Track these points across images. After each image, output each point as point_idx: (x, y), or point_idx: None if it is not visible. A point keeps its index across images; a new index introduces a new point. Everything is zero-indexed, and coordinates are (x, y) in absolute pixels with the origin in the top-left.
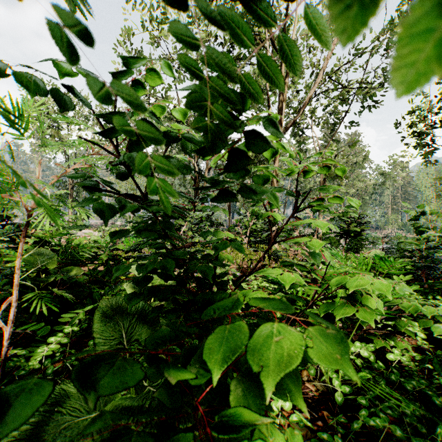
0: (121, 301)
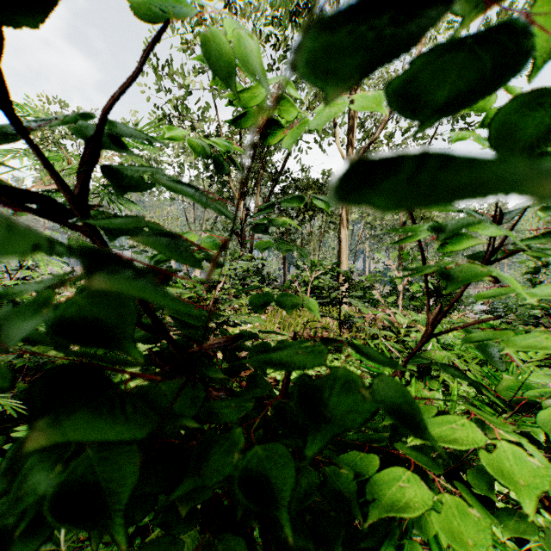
0: None
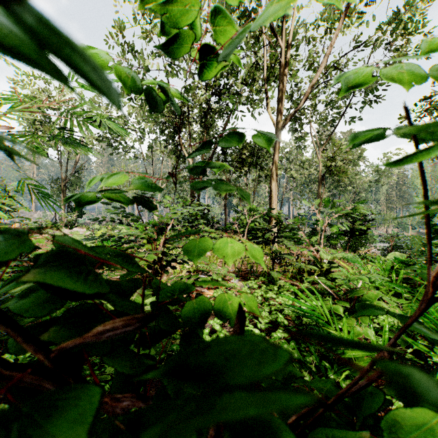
0: None
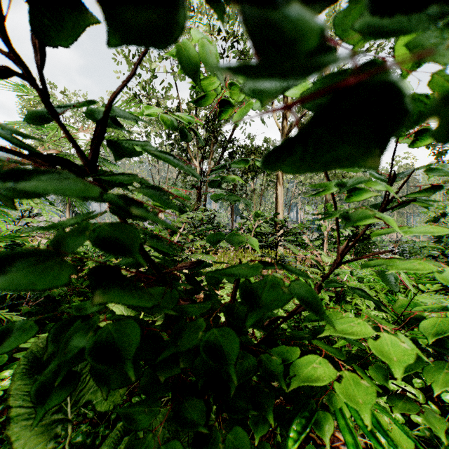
0: None
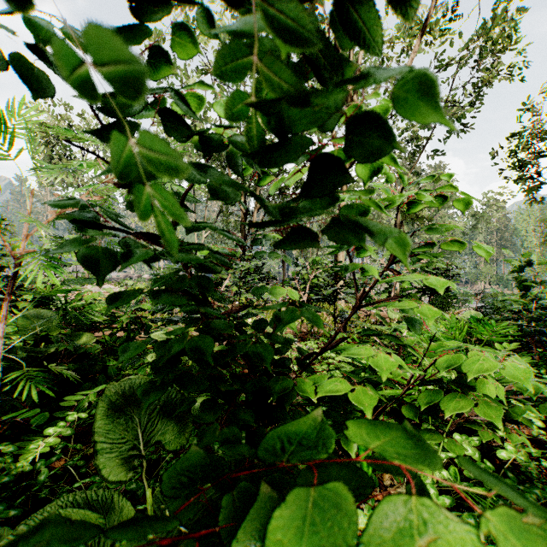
0: (138, 385)
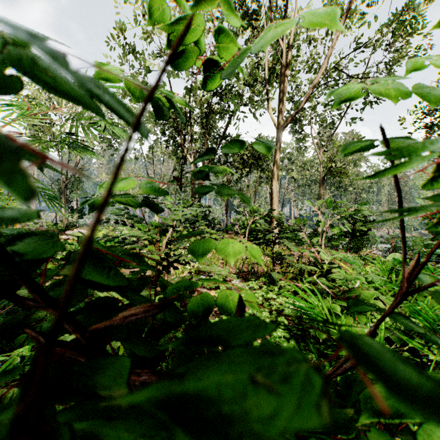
0: None
